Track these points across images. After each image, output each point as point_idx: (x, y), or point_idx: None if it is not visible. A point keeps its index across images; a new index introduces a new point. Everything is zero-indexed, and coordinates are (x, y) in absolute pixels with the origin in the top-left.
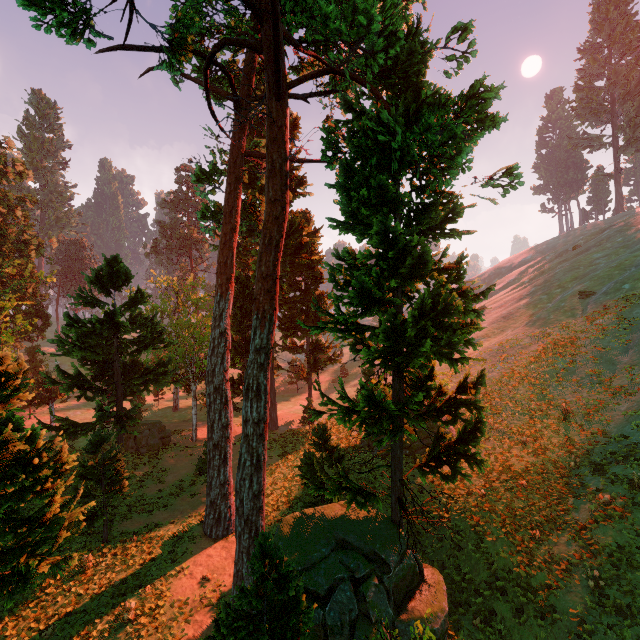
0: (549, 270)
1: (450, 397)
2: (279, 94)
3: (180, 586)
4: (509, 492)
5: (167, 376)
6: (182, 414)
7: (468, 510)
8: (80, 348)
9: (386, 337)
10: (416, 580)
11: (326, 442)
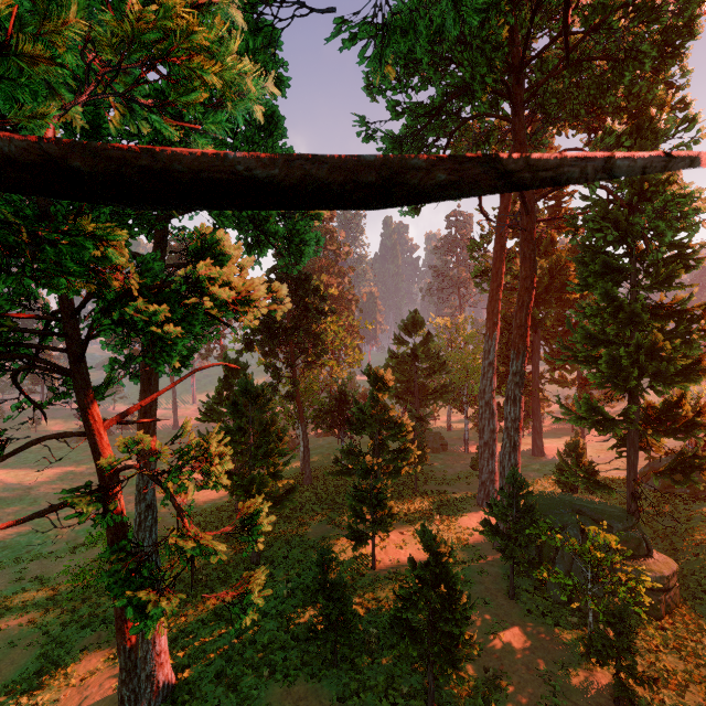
0: None
1: (688, 419)
2: (527, 212)
3: (463, 521)
4: None
5: (448, 395)
6: (454, 433)
7: None
8: (397, 372)
9: (608, 366)
10: (642, 551)
11: (579, 456)
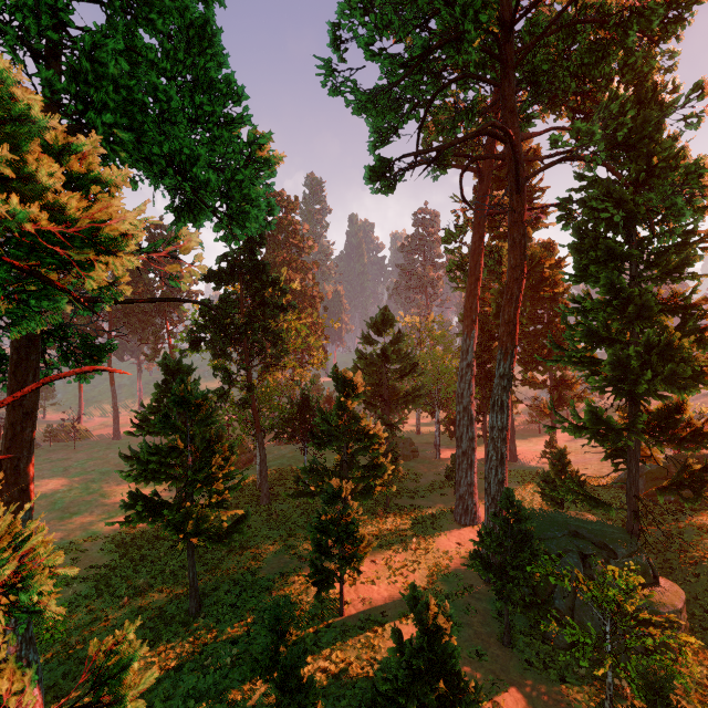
0: None
1: (696, 427)
2: (518, 191)
3: (442, 543)
4: None
5: (421, 399)
6: (424, 438)
7: None
8: (365, 374)
9: (612, 368)
10: (648, 579)
11: (565, 466)
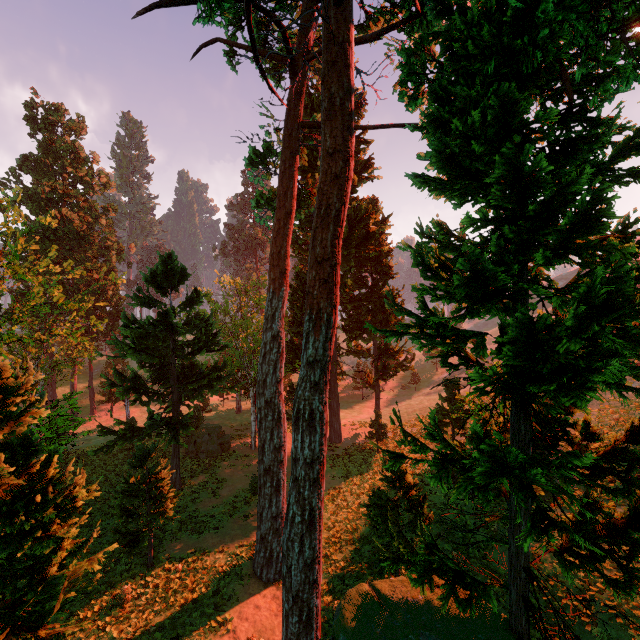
0: None
1: (615, 447)
2: None
3: None
4: None
5: (221, 382)
6: (244, 417)
7: (627, 612)
8: (135, 350)
9: (515, 351)
10: None
11: (401, 478)
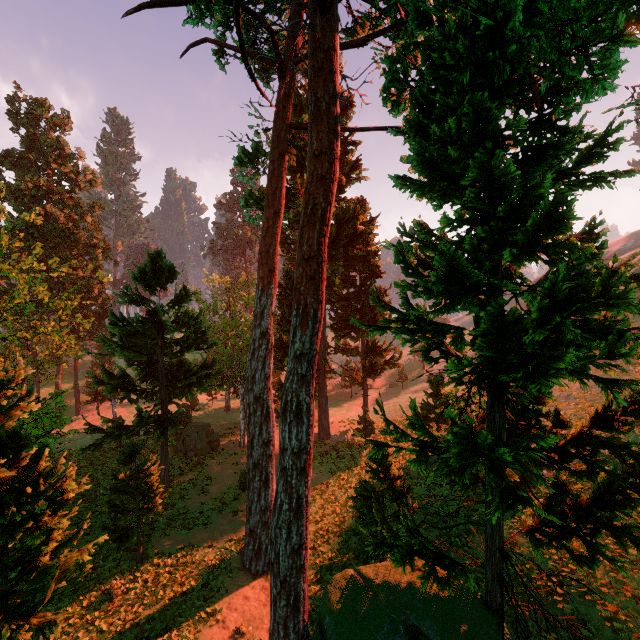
0: None
1: (581, 433)
2: (325, 1)
3: (209, 638)
4: None
5: (210, 379)
6: (233, 415)
7: (596, 589)
8: (123, 348)
9: (487, 342)
10: None
11: (387, 470)
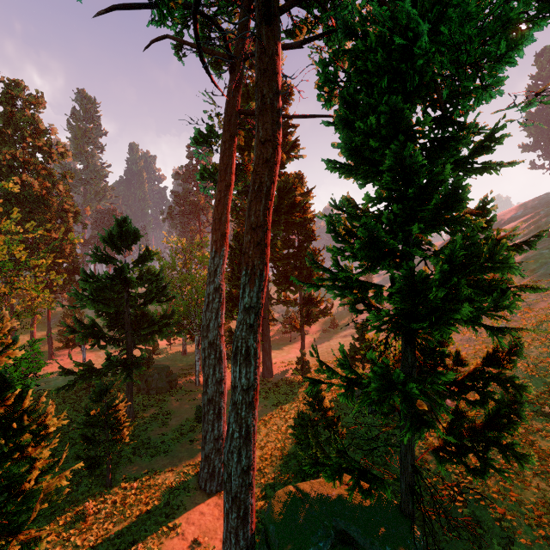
0: (546, 224)
1: (475, 370)
2: (269, 15)
3: (171, 548)
4: (539, 478)
5: (170, 327)
6: (189, 358)
7: (488, 496)
8: (94, 301)
9: (401, 298)
10: None
11: (320, 402)
